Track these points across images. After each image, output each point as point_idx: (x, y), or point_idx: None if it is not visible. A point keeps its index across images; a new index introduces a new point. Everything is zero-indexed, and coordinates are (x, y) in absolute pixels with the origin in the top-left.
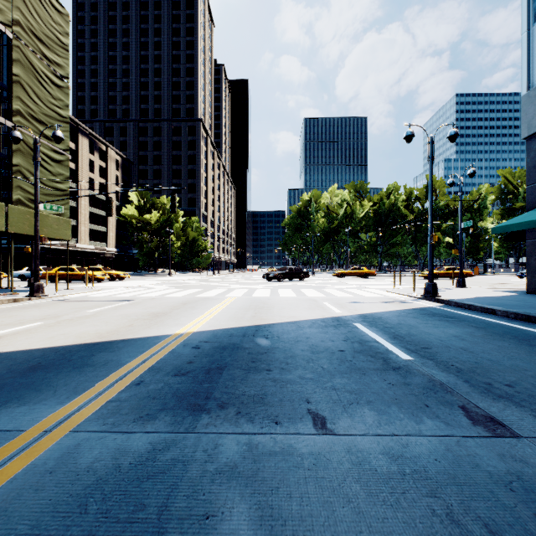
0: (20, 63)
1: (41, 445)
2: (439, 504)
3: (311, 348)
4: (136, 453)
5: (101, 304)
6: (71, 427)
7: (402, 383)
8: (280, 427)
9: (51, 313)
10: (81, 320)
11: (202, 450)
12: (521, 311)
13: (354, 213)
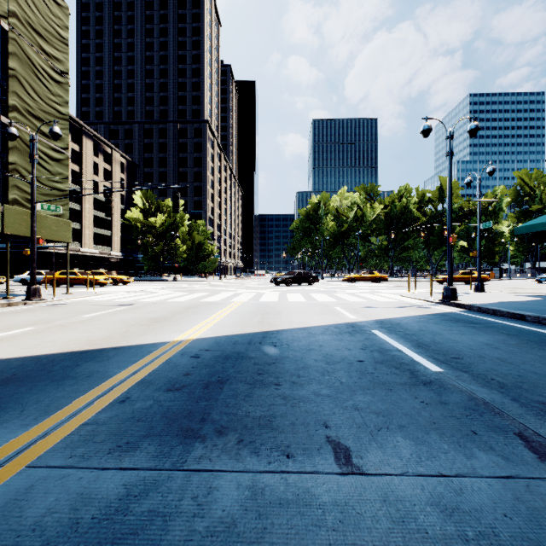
0: (17, 56)
1: None
2: None
3: (326, 358)
4: (104, 501)
5: (99, 309)
6: (28, 460)
7: (438, 402)
8: (292, 462)
9: (44, 318)
10: (74, 325)
11: (190, 498)
12: None
13: (365, 216)
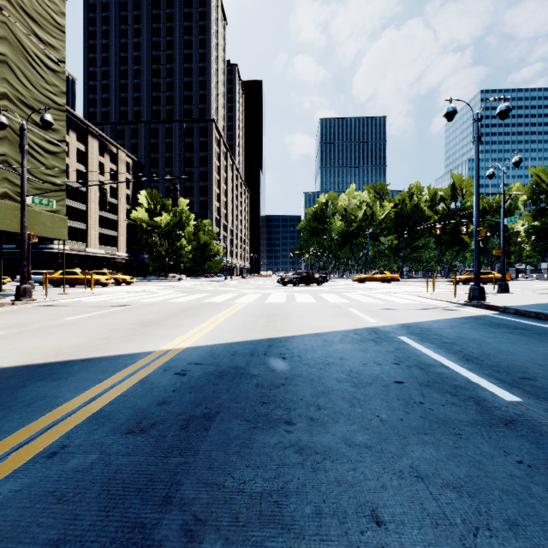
0: (7, 41)
1: None
2: None
3: (352, 377)
4: None
5: (89, 310)
6: None
7: (546, 464)
8: None
9: (22, 321)
10: (51, 329)
11: None
12: None
13: (374, 215)
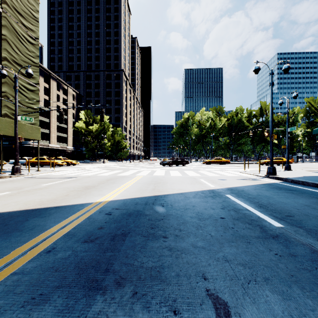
0: (6, 27)
1: None
2: None
3: (198, 215)
4: None
5: (54, 180)
6: None
7: (288, 255)
8: None
9: (18, 186)
10: (35, 191)
11: None
12: None
13: (215, 125)
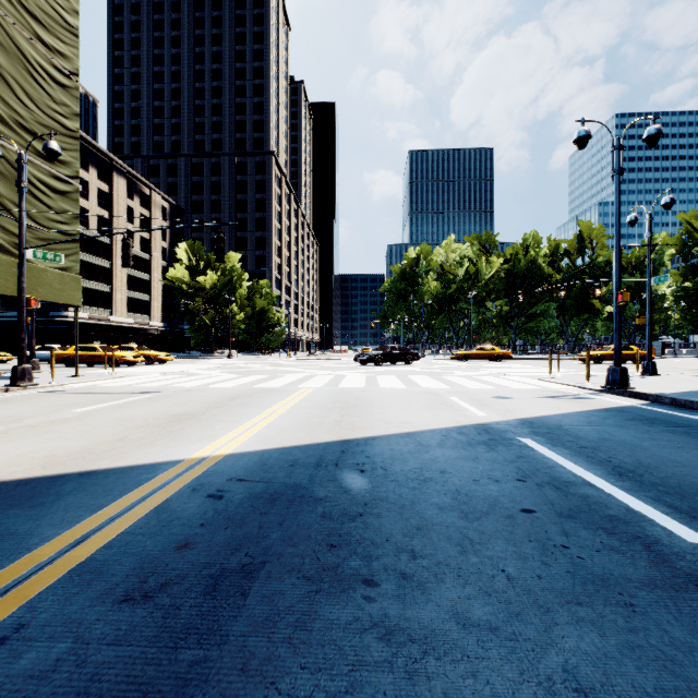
0: (1, 46)
1: None
2: None
3: (459, 503)
4: None
5: (106, 398)
6: None
7: None
8: None
9: (13, 414)
10: (48, 427)
11: None
12: None
13: (479, 273)
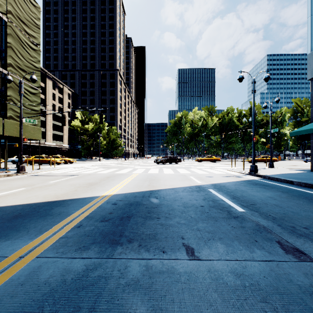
0: (11, 35)
1: (17, 266)
2: (269, 307)
3: (184, 204)
4: (76, 272)
5: (59, 177)
6: (36, 254)
7: (240, 227)
8: (165, 255)
9: (29, 183)
10: (46, 187)
11: (117, 270)
12: (308, 182)
13: (207, 124)
